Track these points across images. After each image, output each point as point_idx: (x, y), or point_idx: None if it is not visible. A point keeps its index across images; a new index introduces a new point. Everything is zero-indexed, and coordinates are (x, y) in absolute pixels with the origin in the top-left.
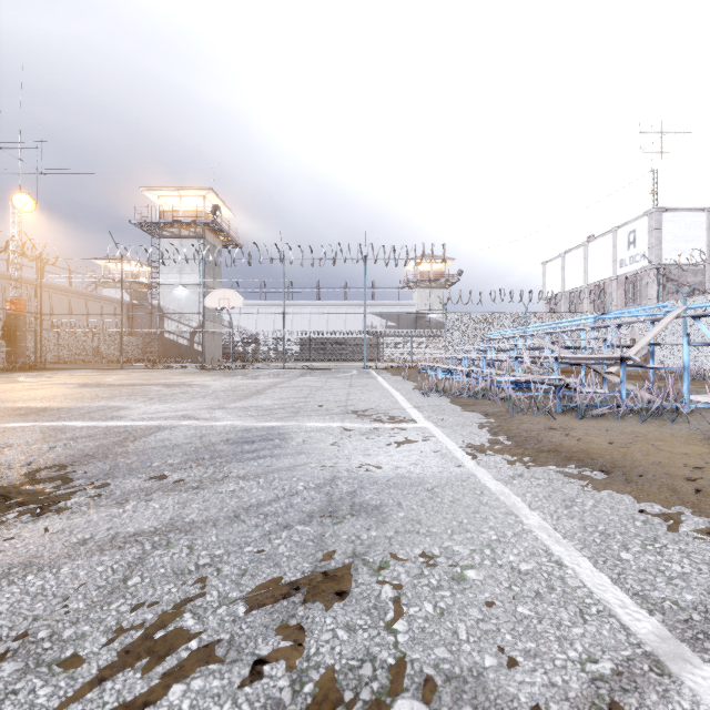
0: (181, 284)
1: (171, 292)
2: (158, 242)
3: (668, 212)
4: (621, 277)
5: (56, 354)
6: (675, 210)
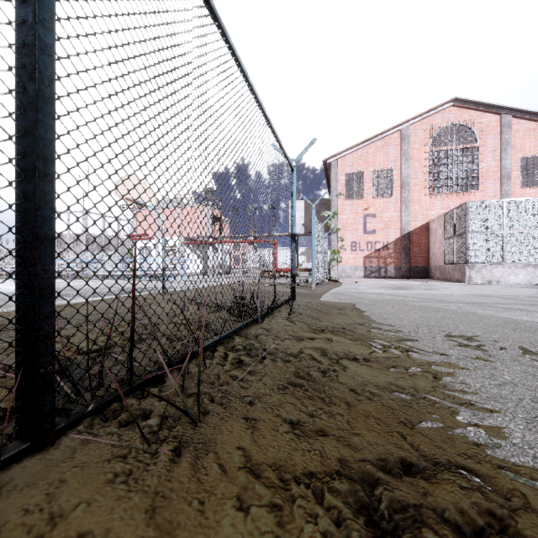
0: None
1: None
2: None
3: (90, 213)
4: (72, 235)
5: None
6: (93, 213)
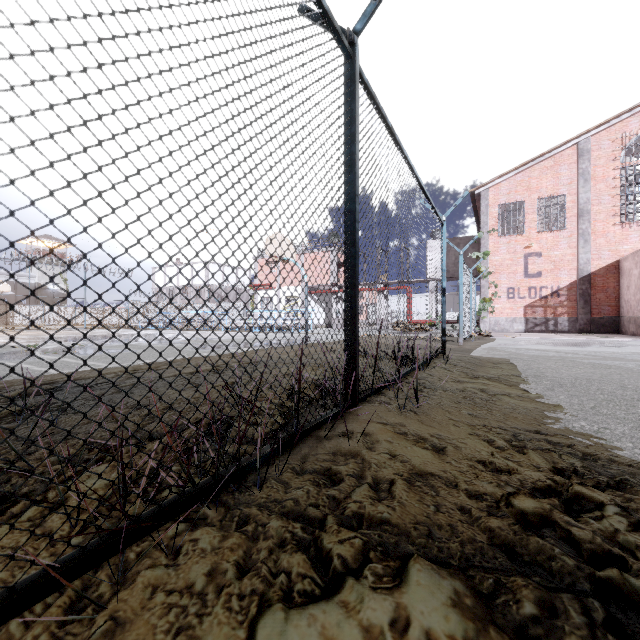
0: None
1: None
2: None
3: (211, 263)
4: (195, 286)
5: None
6: (213, 263)
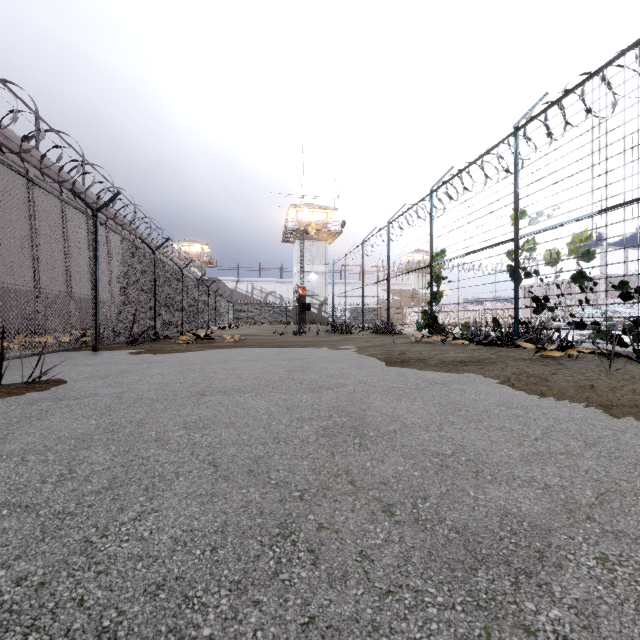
0: (312, 271)
1: (306, 277)
2: (297, 242)
3: (609, 248)
4: None
5: (228, 319)
6: (612, 247)
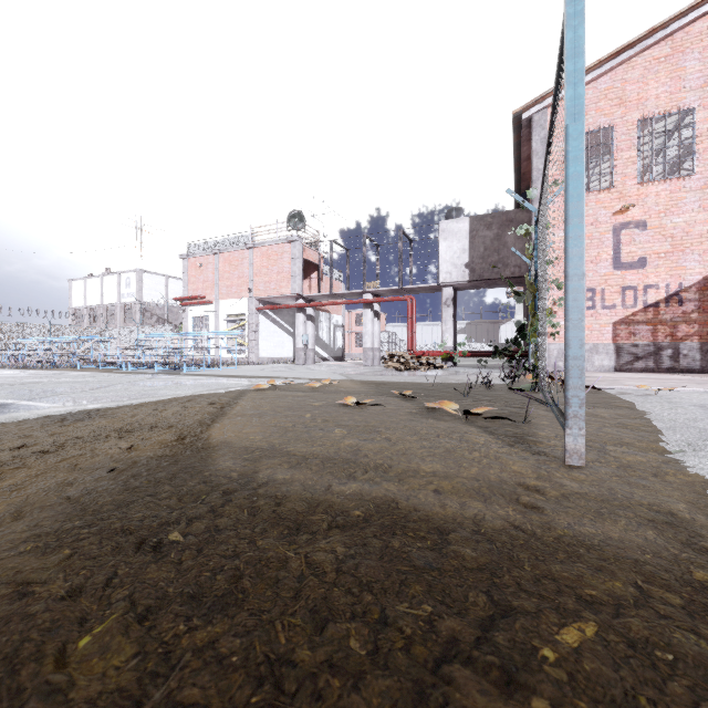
0: None
1: None
2: None
3: (147, 273)
4: (123, 305)
5: None
6: (150, 272)
